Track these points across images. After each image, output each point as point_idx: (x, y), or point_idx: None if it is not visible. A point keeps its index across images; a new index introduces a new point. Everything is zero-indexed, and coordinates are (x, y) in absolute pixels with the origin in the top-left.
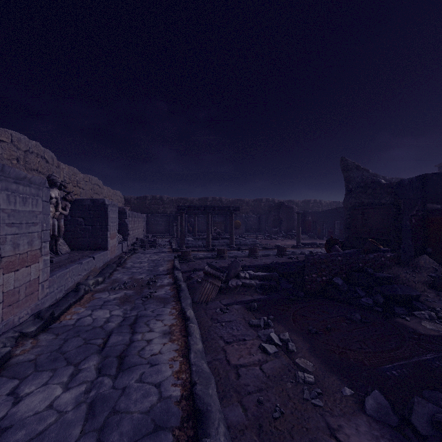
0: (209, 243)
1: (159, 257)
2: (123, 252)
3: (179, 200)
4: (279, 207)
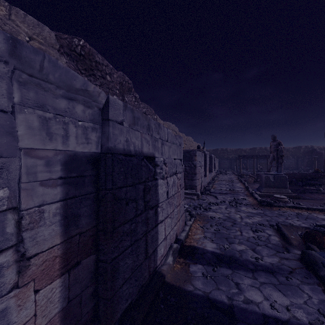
0: (254, 172)
1: (230, 176)
2: (214, 174)
3: (237, 150)
4: (312, 153)
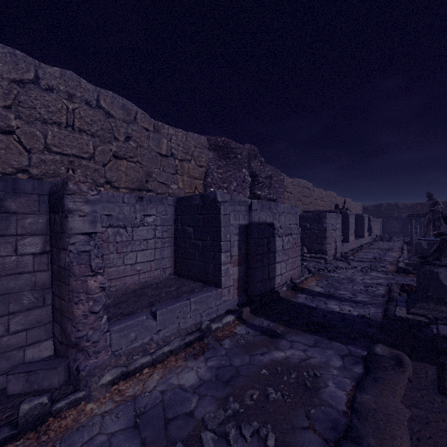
0: None
1: (393, 244)
2: (369, 241)
3: (415, 205)
4: None
